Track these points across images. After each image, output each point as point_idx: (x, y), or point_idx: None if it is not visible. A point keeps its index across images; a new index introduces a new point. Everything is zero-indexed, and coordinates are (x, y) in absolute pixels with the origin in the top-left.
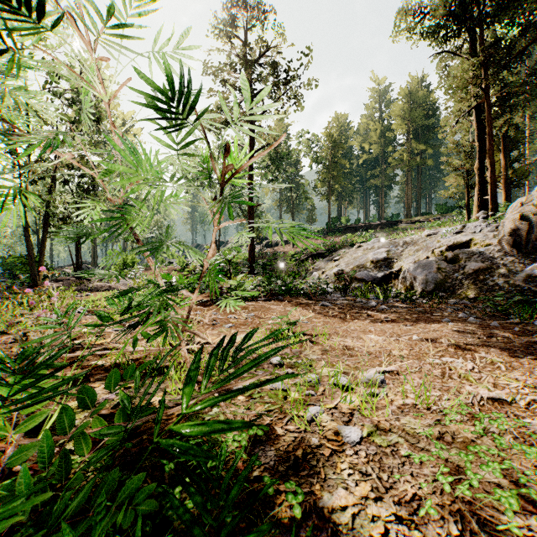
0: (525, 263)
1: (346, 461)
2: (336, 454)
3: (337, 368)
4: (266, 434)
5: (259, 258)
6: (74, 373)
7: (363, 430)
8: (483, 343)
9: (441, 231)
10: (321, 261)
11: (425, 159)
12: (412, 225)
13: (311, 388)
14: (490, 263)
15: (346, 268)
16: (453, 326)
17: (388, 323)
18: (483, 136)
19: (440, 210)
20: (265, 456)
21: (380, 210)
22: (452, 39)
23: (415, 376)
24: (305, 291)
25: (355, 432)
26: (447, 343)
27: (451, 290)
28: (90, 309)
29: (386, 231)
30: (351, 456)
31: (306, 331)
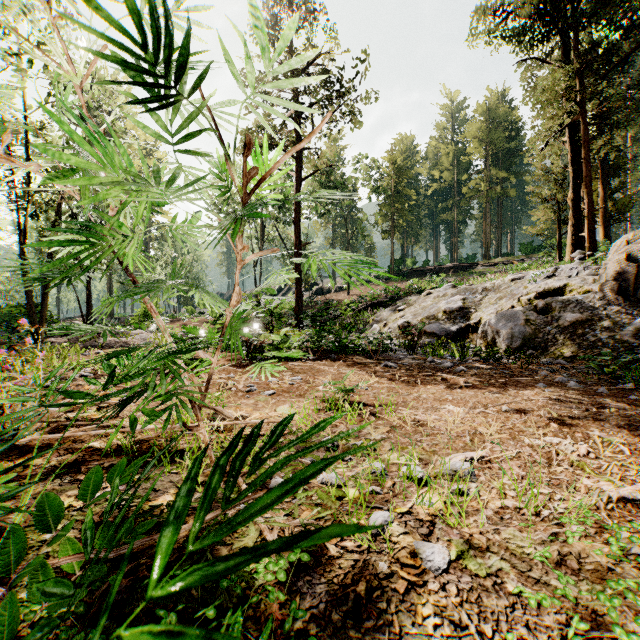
0: (634, 314)
1: (429, 601)
2: (414, 589)
3: (410, 455)
4: (314, 555)
5: (308, 308)
6: (61, 460)
7: (451, 549)
8: (594, 417)
9: (529, 274)
10: (383, 311)
11: (507, 189)
12: (491, 268)
13: (375, 483)
14: (590, 314)
15: (413, 320)
16: (551, 394)
17: (468, 389)
18: (578, 160)
19: (525, 250)
20: (312, 593)
21: (453, 250)
22: (541, 43)
23: (513, 464)
24: (364, 348)
25: (440, 553)
26: (548, 417)
27: (543, 347)
28: (96, 371)
29: (460, 275)
30: (436, 593)
31: (366, 400)
